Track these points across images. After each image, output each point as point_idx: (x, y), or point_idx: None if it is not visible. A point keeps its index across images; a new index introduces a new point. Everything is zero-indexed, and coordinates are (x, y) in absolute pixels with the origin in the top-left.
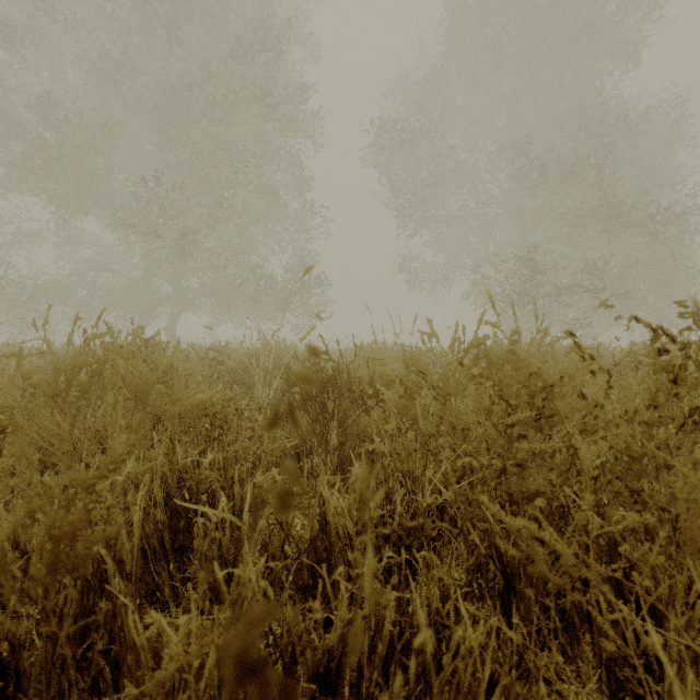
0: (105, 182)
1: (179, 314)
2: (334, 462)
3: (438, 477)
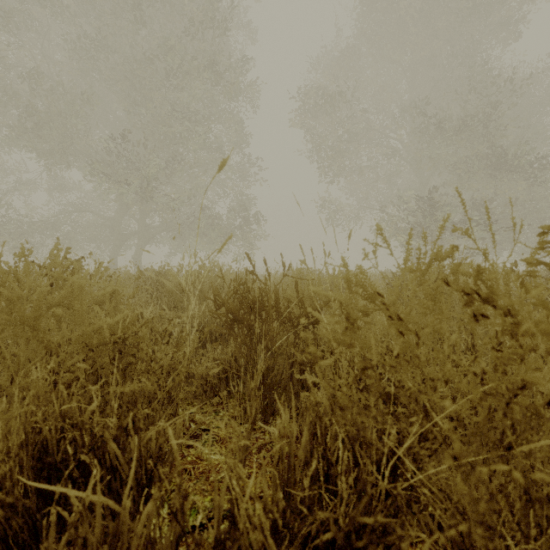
0: (84, 139)
1: (144, 246)
2: (256, 405)
3: (403, 448)
